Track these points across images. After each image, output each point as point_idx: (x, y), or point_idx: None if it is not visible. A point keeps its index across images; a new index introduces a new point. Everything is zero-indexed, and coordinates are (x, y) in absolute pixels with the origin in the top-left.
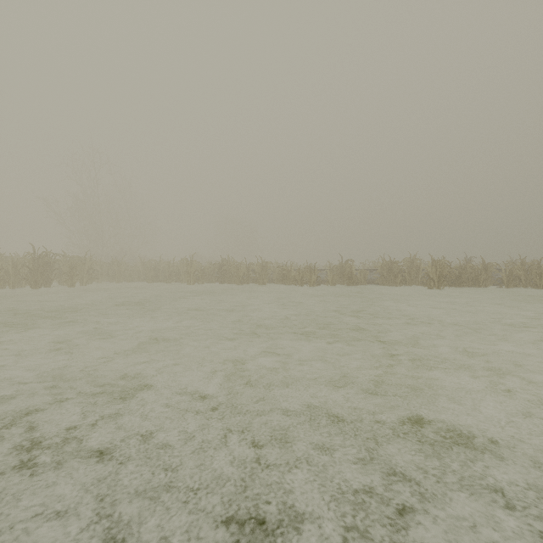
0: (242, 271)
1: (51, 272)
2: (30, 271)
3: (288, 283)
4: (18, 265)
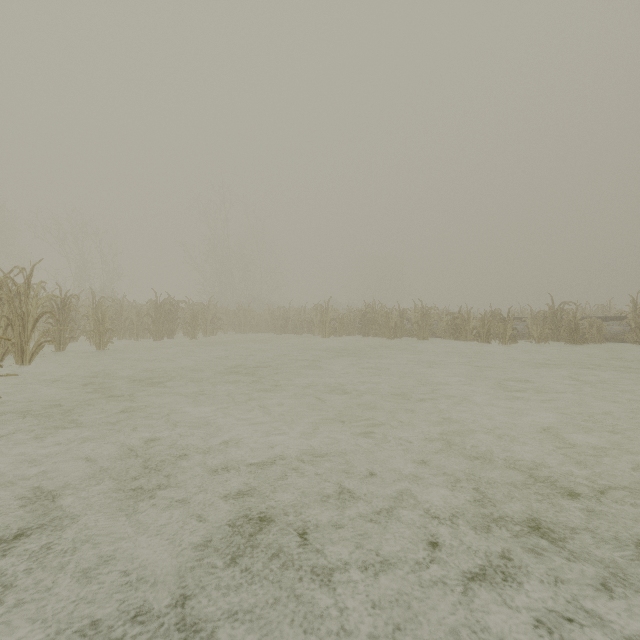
0: (394, 321)
1: (174, 322)
2: (152, 321)
3: (464, 338)
4: (142, 313)
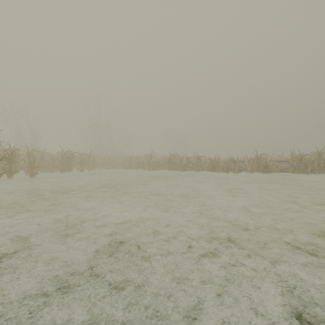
0: (184, 162)
1: (71, 163)
2: (60, 162)
3: (217, 171)
4: (54, 158)
